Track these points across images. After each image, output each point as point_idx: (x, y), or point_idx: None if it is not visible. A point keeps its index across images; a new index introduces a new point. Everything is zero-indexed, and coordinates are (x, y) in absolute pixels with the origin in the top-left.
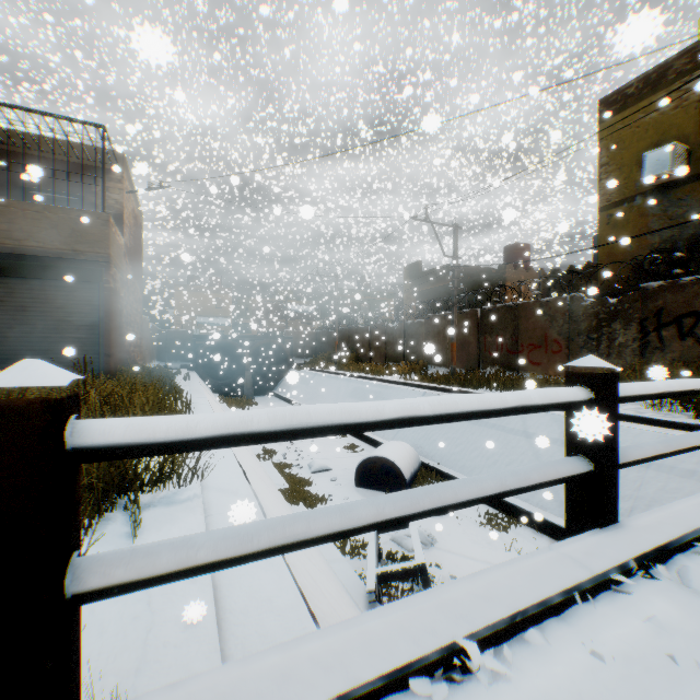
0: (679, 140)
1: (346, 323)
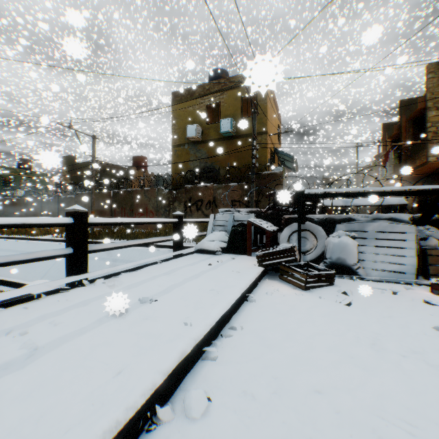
0: (200, 124)
1: (5, 195)
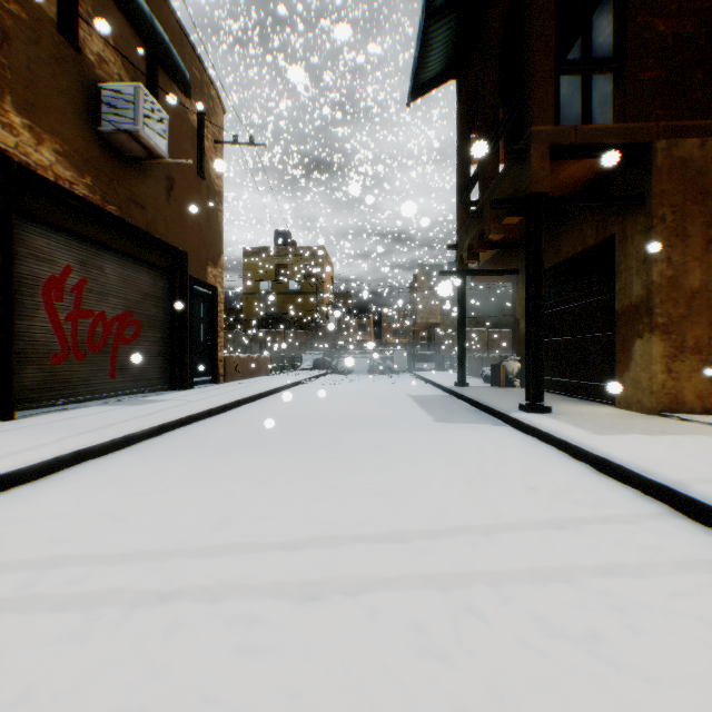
0: (270, 278)
1: None
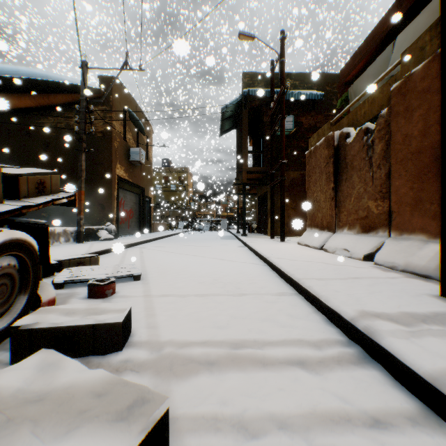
0: (161, 183)
1: None
